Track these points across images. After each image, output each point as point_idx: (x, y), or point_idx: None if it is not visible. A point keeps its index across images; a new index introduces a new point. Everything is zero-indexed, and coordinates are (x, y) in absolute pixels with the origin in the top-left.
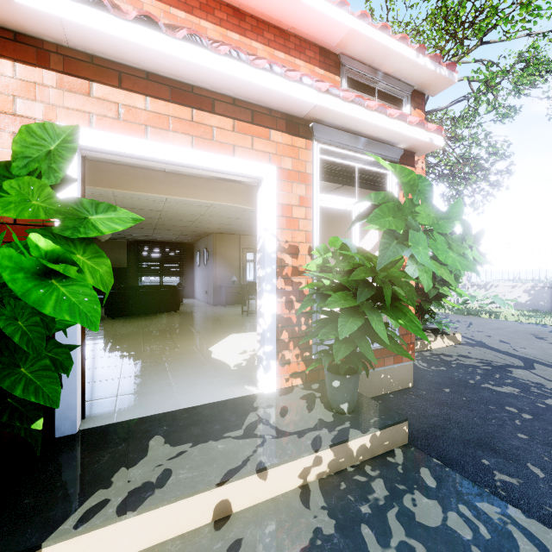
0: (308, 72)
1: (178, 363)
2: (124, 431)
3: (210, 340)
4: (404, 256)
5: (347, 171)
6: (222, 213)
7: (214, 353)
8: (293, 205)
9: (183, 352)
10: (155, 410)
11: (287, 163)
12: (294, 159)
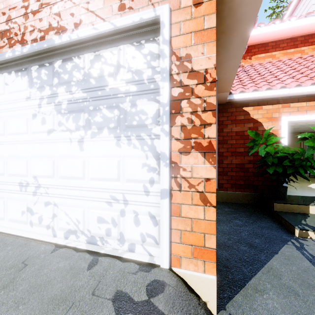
0: None
1: (298, 188)
2: (303, 197)
3: (303, 183)
4: None
5: None
6: (297, 124)
7: (312, 187)
8: None
9: (295, 185)
10: (308, 195)
11: None
12: None
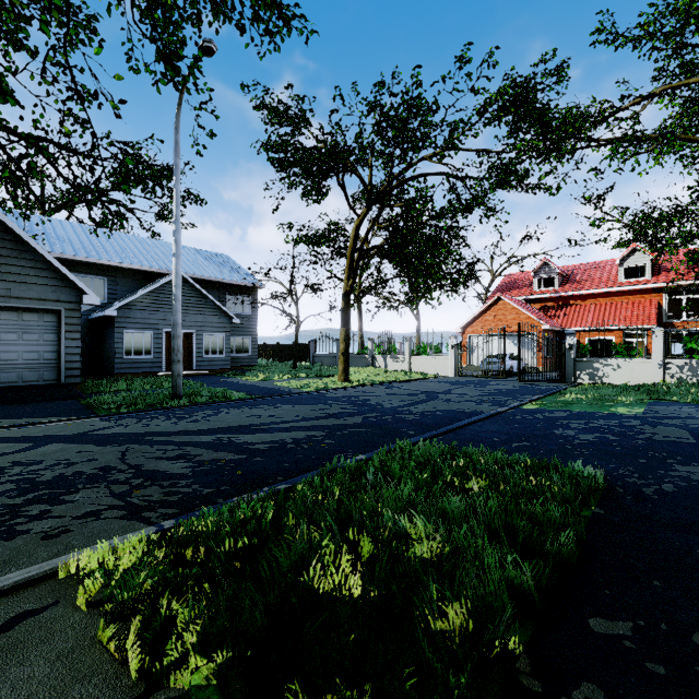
0: (648, 297)
1: None
2: None
3: None
4: (649, 348)
5: (633, 334)
6: None
7: None
8: (618, 341)
9: None
10: None
11: (617, 336)
12: (618, 335)
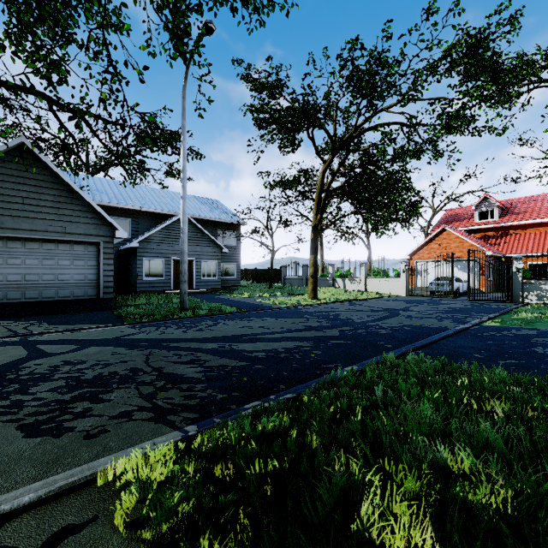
0: None
1: None
2: None
3: None
4: None
5: None
6: None
7: None
8: None
9: None
10: None
11: None
12: None
